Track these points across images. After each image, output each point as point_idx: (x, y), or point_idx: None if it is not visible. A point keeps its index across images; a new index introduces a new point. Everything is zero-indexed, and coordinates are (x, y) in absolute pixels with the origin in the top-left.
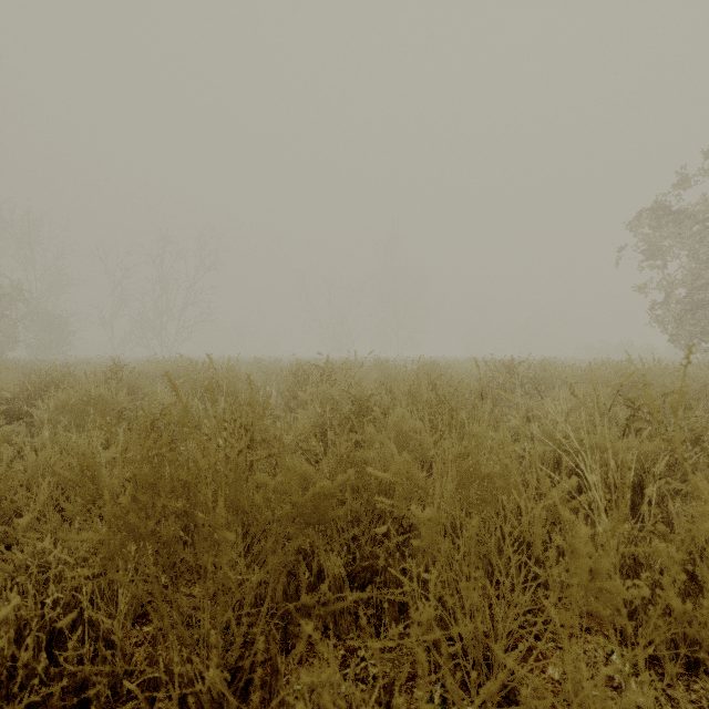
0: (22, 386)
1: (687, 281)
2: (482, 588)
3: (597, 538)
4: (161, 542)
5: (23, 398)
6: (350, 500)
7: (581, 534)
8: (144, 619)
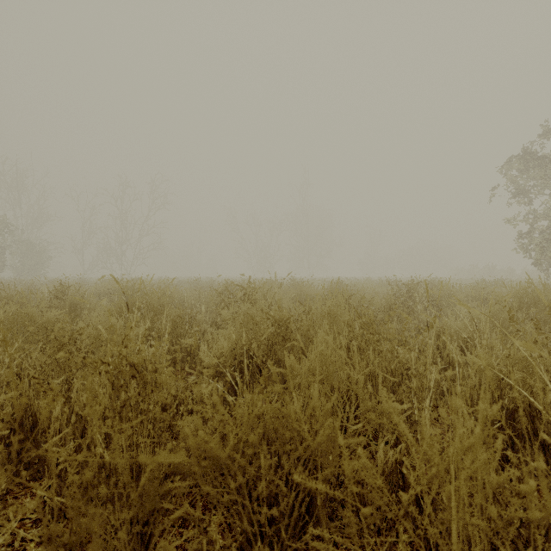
0: None
1: (548, 215)
2: None
3: None
4: None
5: None
6: (266, 472)
7: None
8: None
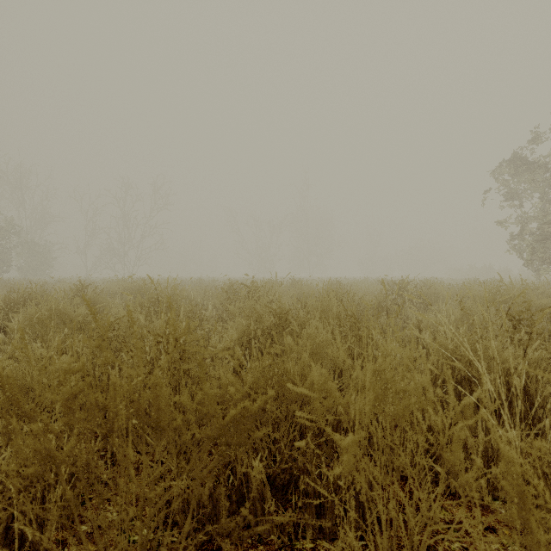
0: (3, 301)
1: (538, 218)
2: (395, 497)
3: (495, 442)
4: (79, 465)
5: (5, 311)
6: (271, 407)
7: (534, 482)
8: (83, 517)
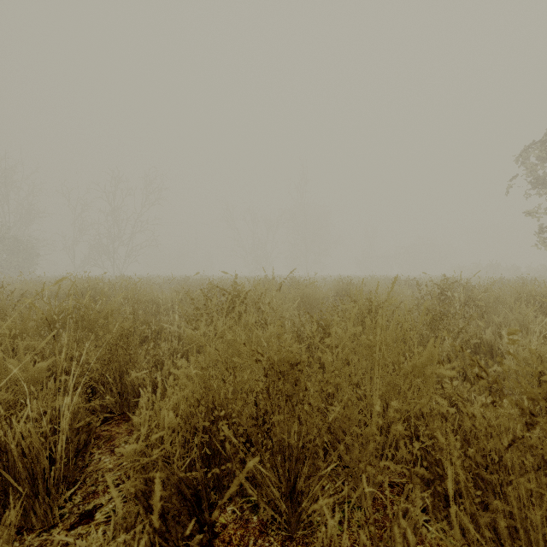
0: None
1: None
2: None
3: None
4: None
5: None
6: None
7: None
8: None
